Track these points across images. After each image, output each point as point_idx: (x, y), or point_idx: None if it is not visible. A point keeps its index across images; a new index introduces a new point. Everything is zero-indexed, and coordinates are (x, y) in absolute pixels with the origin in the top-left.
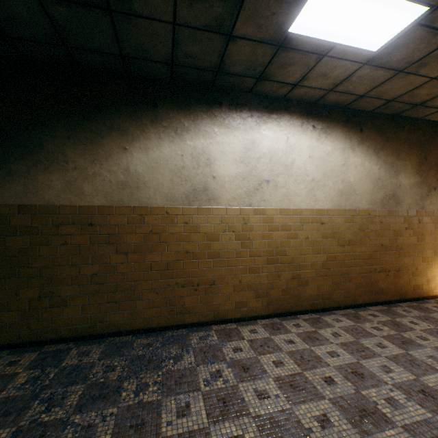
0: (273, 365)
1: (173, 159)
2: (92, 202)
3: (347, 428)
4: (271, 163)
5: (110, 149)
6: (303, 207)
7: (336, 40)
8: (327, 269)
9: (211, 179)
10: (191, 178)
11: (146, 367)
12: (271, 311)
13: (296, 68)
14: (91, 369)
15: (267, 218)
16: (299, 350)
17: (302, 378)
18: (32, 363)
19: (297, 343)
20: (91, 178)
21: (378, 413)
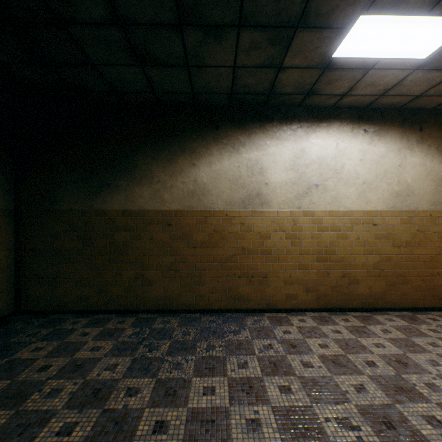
0: (318, 347)
1: (231, 170)
2: (170, 207)
3: (381, 396)
4: (320, 169)
5: (183, 165)
6: (353, 209)
7: (380, 56)
8: (380, 270)
9: (264, 186)
10: (246, 186)
11: (212, 335)
12: (320, 305)
13: (343, 82)
14: (173, 331)
15: (316, 219)
16: (345, 339)
17: (345, 358)
18: (133, 324)
19: (343, 334)
20: (169, 189)
21: (415, 391)
